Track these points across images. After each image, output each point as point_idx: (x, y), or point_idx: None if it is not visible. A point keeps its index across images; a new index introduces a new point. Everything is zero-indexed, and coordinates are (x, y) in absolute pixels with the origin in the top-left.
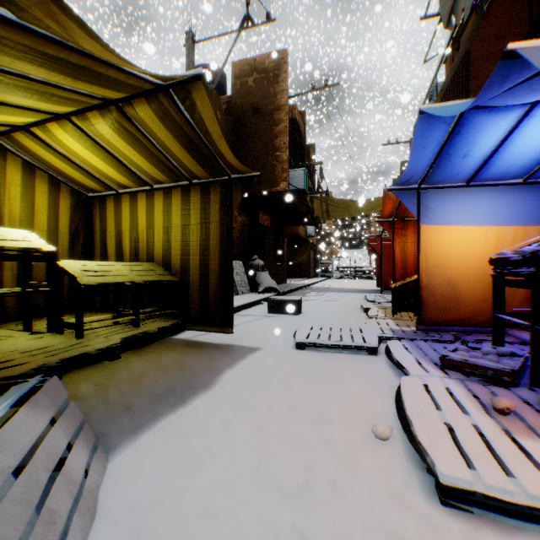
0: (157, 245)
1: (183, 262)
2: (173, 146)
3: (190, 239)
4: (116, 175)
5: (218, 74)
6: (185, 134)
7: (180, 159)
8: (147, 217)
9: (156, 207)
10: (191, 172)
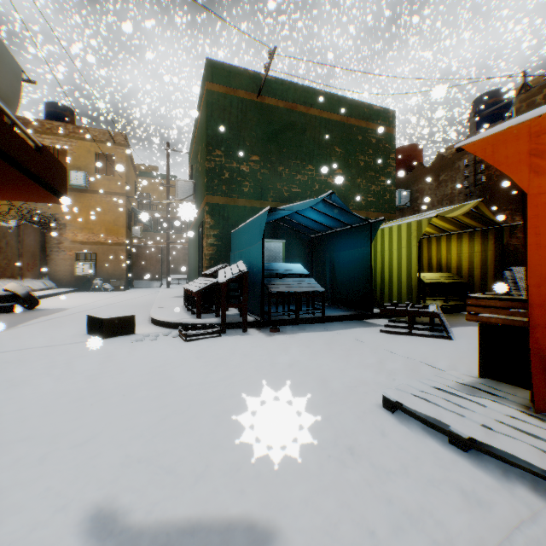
0: (452, 263)
1: (468, 272)
2: (464, 220)
3: (473, 260)
4: (431, 231)
5: (499, 95)
6: (471, 215)
7: (468, 223)
8: (446, 248)
9: (451, 243)
10: (474, 227)
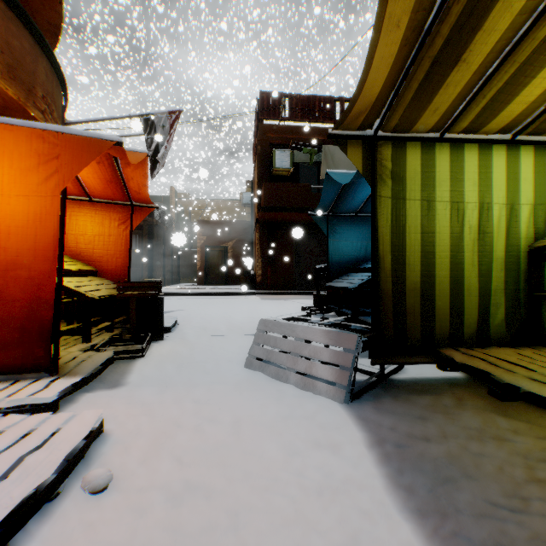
0: None
1: None
2: None
3: None
4: None
5: None
6: None
7: None
8: None
9: None
10: None
